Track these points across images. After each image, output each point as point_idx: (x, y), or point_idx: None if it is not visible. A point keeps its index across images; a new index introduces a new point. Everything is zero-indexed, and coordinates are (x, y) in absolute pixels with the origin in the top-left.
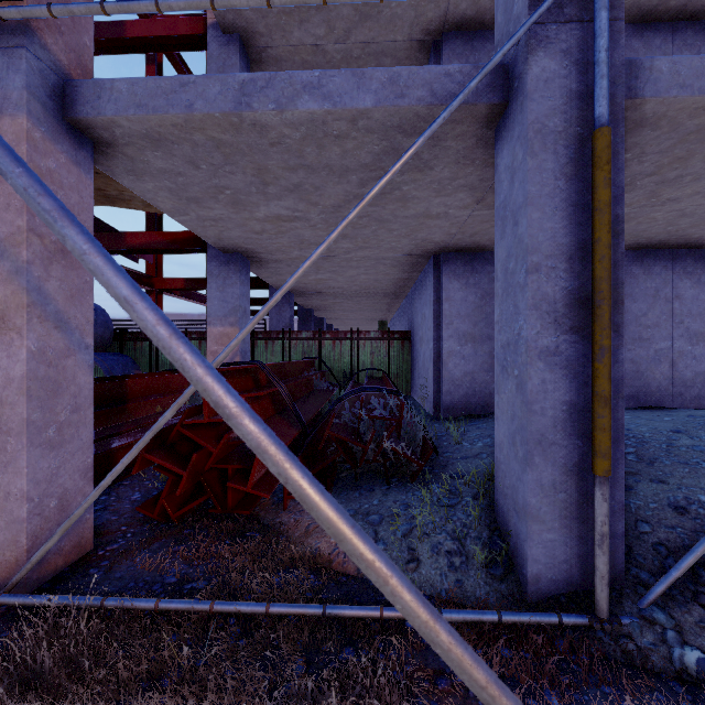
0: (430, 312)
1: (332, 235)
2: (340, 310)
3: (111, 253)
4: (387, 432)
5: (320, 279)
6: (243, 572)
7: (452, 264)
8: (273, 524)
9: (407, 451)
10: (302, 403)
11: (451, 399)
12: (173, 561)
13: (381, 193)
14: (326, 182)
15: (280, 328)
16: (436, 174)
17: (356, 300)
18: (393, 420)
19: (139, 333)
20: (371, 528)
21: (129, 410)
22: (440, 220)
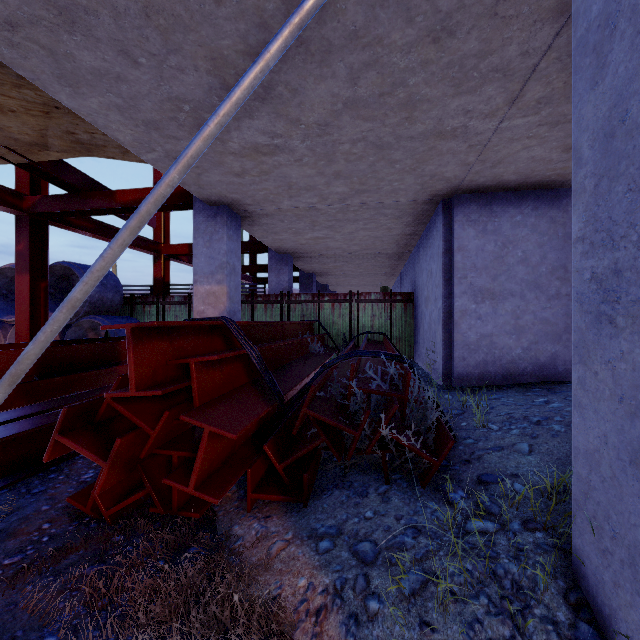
0: (438, 266)
1: (270, 44)
2: (342, 275)
3: (106, 214)
4: (386, 413)
5: (316, 237)
6: (159, 633)
7: (465, 208)
8: (228, 537)
9: (414, 442)
10: (288, 369)
11: (464, 366)
12: (72, 596)
13: (379, 94)
14: (304, 78)
15: (279, 291)
16: (458, 46)
17: (356, 263)
18: (395, 395)
19: (147, 297)
20: (360, 567)
21: (119, 372)
22: (455, 141)
